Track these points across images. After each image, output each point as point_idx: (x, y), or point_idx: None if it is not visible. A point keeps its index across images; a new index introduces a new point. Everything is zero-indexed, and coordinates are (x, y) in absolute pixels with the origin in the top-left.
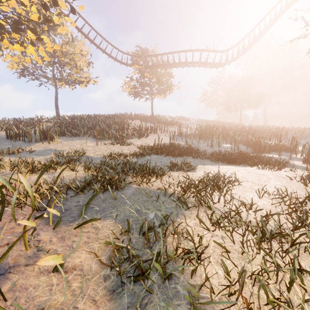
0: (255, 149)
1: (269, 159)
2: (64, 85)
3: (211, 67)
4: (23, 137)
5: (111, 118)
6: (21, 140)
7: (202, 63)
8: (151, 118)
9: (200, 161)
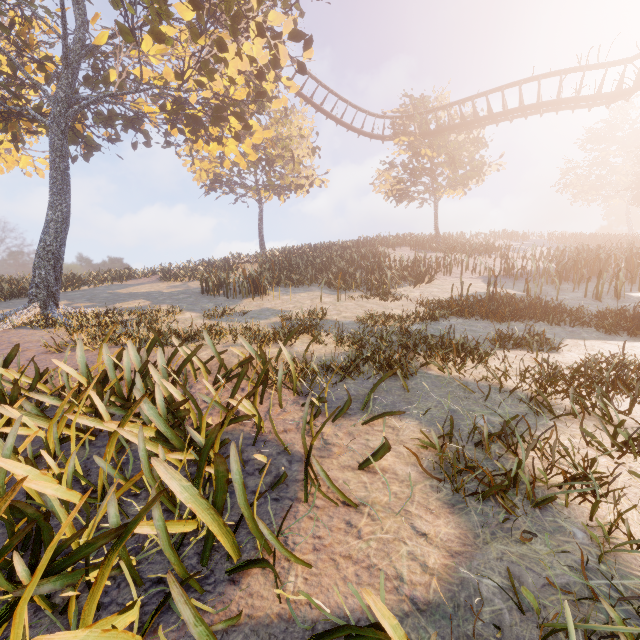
0: None
1: None
2: (271, 196)
3: (592, 106)
4: (221, 291)
5: (352, 248)
6: (221, 296)
7: (566, 101)
8: (435, 241)
9: (569, 330)
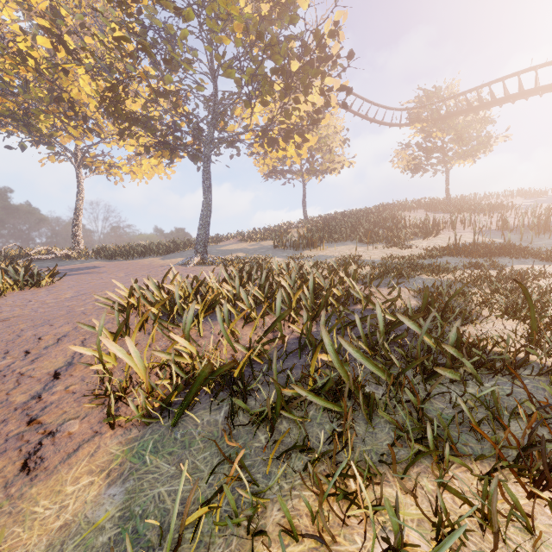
0: None
1: None
2: (311, 177)
3: None
4: (285, 247)
5: (374, 213)
6: (287, 249)
7: None
8: (446, 204)
9: (521, 261)
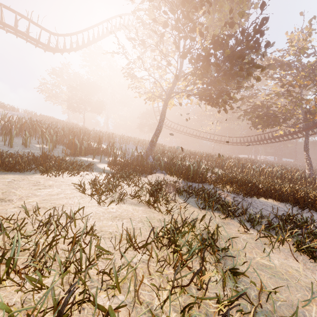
0: (72, 151)
1: (77, 163)
2: None
3: (38, 46)
4: None
5: None
6: None
7: (20, 32)
8: None
9: None
